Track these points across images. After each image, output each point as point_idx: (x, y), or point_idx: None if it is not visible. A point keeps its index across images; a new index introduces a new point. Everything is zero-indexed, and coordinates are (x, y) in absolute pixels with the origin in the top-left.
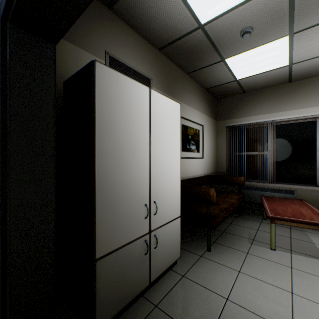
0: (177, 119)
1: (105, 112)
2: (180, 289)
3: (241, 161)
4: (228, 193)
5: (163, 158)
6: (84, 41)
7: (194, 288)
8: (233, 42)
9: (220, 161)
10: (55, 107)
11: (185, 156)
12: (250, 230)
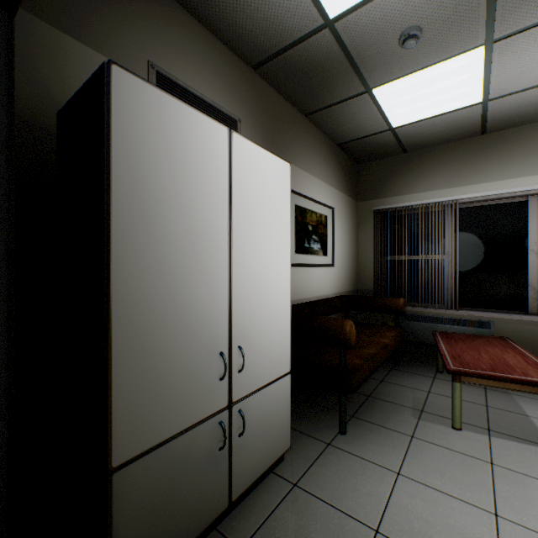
0: (285, 192)
1: (133, 170)
2: (288, 512)
3: (400, 271)
4: (377, 326)
5: (256, 264)
6: (106, 39)
7: (315, 510)
8: (386, 55)
9: (362, 272)
10: (7, 149)
11: (302, 262)
12: (416, 392)
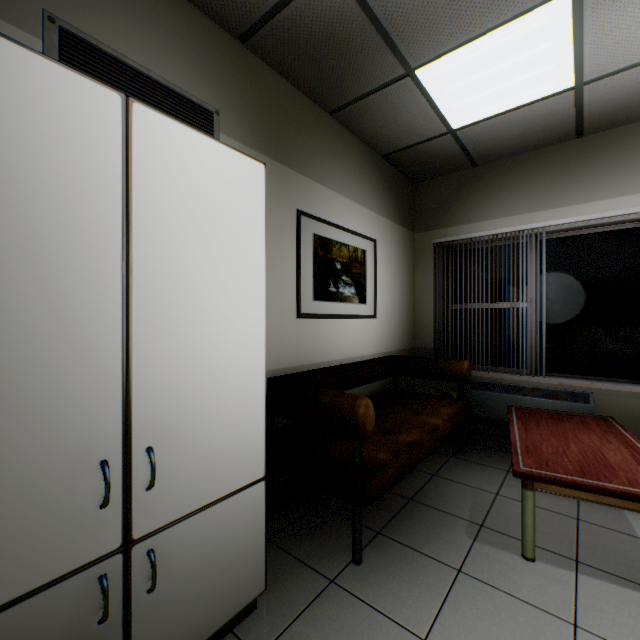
0: (253, 206)
1: None
2: None
3: (469, 324)
4: (433, 399)
5: (190, 316)
6: None
7: None
8: (425, 13)
9: (420, 324)
10: None
11: (325, 312)
12: (478, 494)
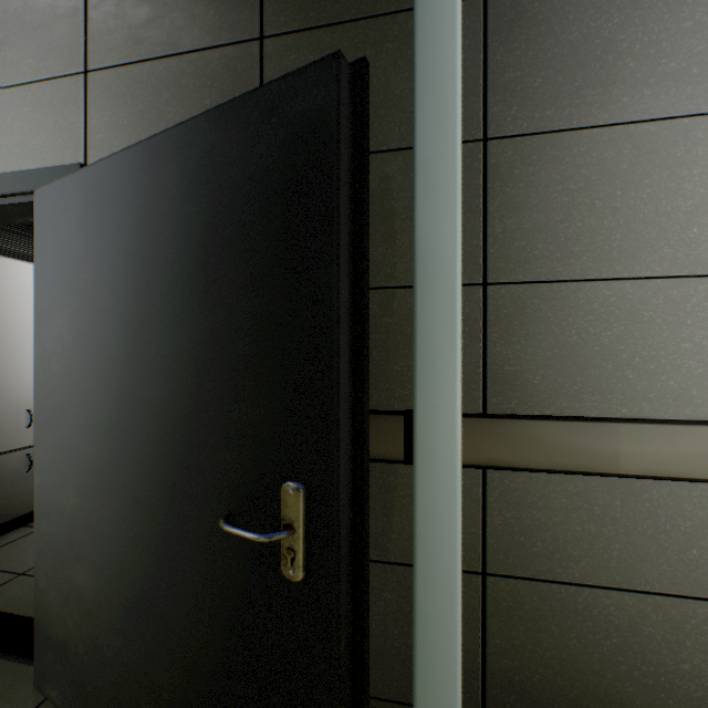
0: None
1: None
2: None
3: None
4: None
5: None
6: None
7: None
8: None
9: None
10: None
11: None
12: None
